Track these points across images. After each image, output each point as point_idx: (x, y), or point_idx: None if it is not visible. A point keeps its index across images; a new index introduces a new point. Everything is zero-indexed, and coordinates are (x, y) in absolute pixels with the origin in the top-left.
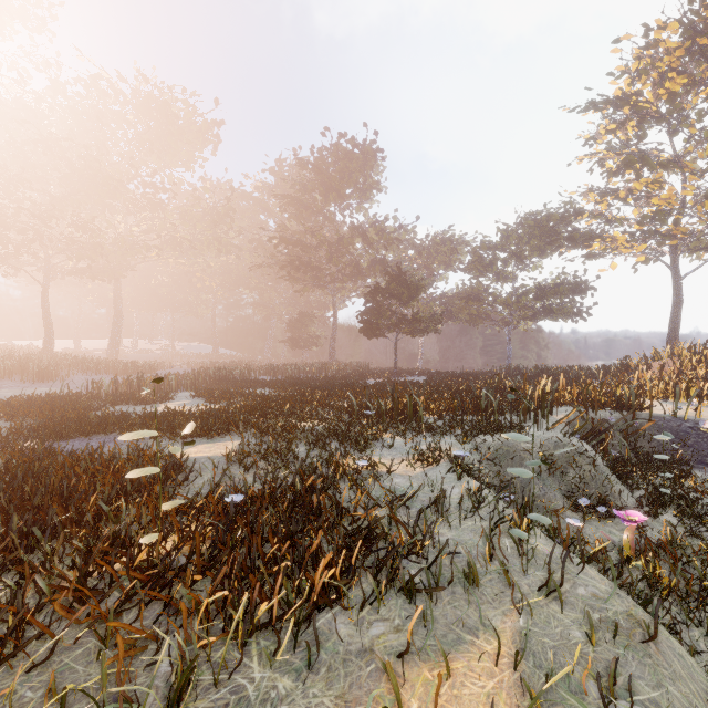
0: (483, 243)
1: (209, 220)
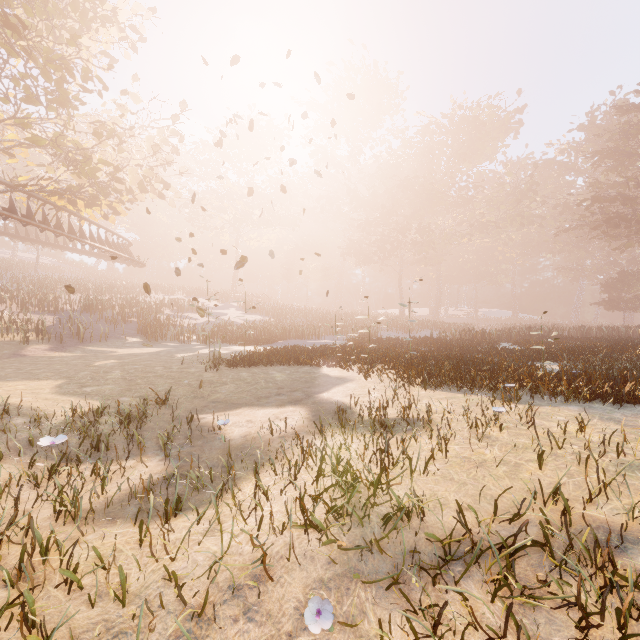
0: None
1: (512, 200)
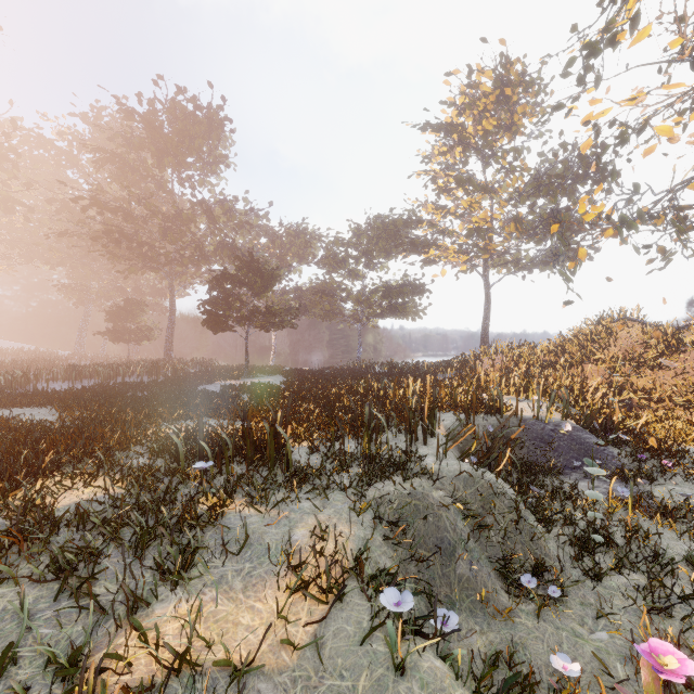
0: (337, 239)
1: None
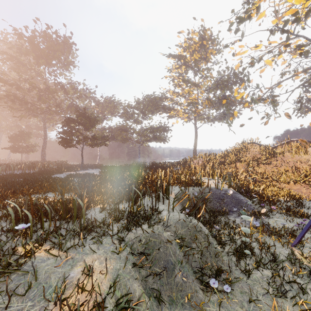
0: (129, 105)
1: None
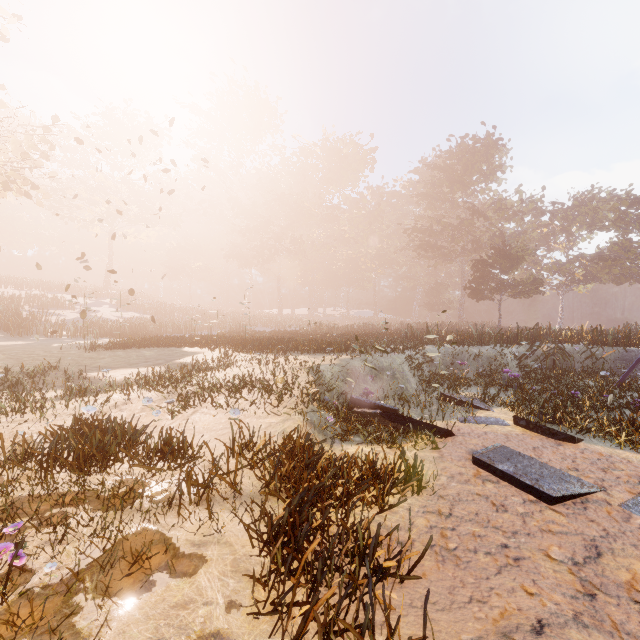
0: (624, 200)
1: (367, 222)
